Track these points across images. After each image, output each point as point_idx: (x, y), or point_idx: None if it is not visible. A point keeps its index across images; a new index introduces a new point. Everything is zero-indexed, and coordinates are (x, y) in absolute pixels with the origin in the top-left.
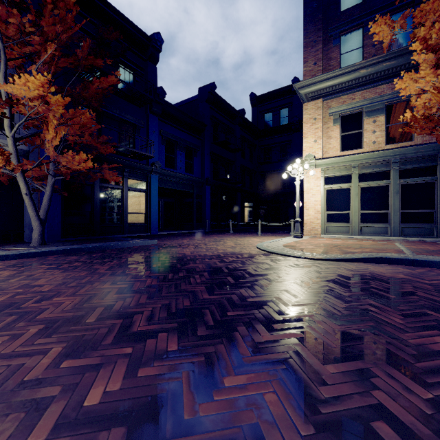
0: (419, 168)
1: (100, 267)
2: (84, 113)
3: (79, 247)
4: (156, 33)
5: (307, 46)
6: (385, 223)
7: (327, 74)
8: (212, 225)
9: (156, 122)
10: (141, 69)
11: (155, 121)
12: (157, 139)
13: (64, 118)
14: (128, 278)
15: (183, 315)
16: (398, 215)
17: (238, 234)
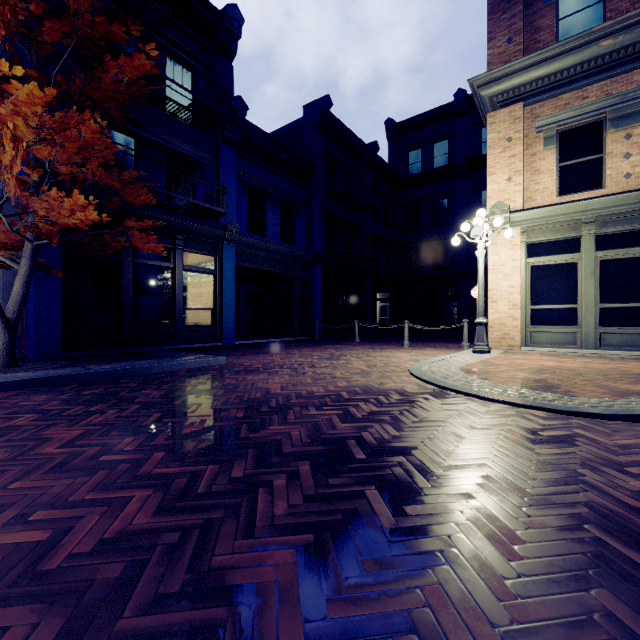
0: None
1: (57, 434)
2: (84, 121)
3: (67, 374)
4: (231, 5)
5: (494, 11)
6: None
7: (535, 55)
8: (326, 328)
9: (232, 156)
10: (206, 67)
11: (230, 155)
12: (233, 185)
13: (44, 127)
14: (85, 488)
15: None
16: None
17: (368, 343)
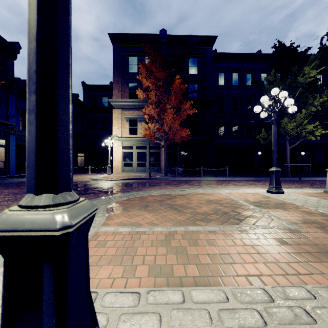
0: (155, 146)
1: (21, 187)
2: None
3: None
4: (16, 42)
5: (115, 82)
6: (145, 167)
7: (123, 100)
8: None
9: (14, 99)
10: None
11: (13, 98)
12: (14, 111)
13: None
14: None
15: (74, 190)
16: (149, 164)
17: (75, 174)
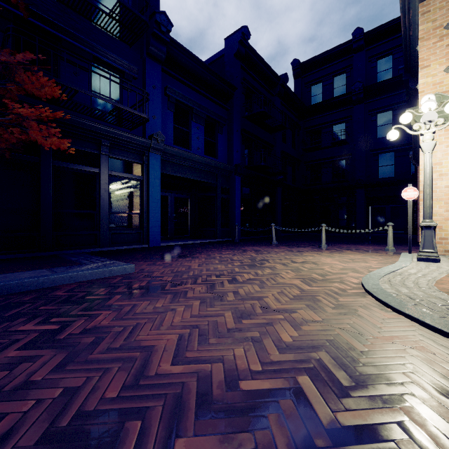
0: None
1: None
2: None
3: None
4: None
5: None
6: None
7: None
8: (244, 231)
9: (158, 72)
10: None
11: (156, 71)
12: (159, 99)
13: None
14: None
15: None
16: None
17: (283, 245)
